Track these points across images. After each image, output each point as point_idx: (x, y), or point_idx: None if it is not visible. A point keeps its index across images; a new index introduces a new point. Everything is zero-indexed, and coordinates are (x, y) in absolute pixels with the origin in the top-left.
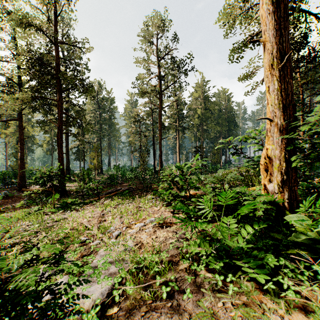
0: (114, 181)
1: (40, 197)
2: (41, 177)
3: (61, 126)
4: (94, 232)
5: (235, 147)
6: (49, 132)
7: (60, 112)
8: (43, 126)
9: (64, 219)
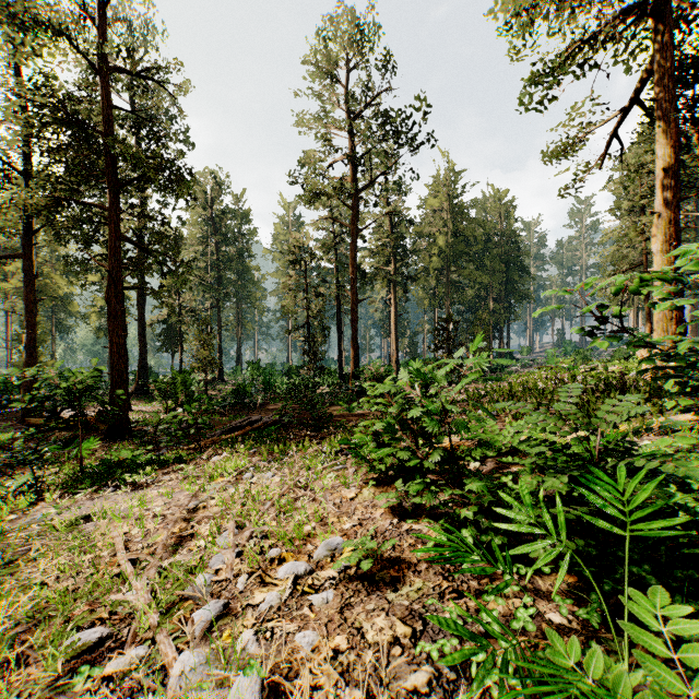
0: (247, 399)
1: (37, 451)
2: (47, 395)
3: (116, 269)
4: (135, 602)
5: (600, 313)
6: (104, 287)
7: (115, 236)
8: (80, 271)
9: (86, 519)
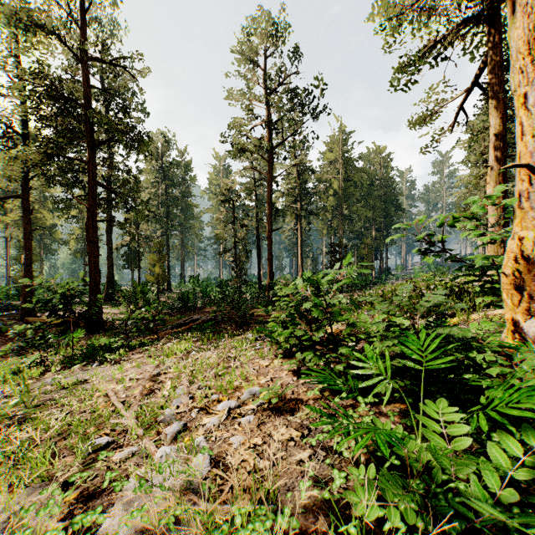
0: (189, 304)
1: (43, 337)
2: (48, 298)
3: (93, 207)
4: (127, 424)
5: (429, 239)
6: (80, 220)
7: (92, 183)
8: (64, 208)
9: (82, 382)
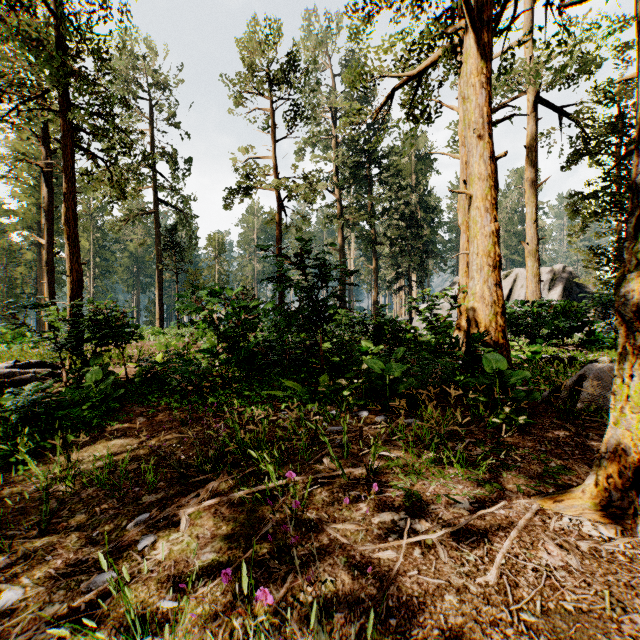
0: None
1: None
2: None
3: None
4: None
5: None
6: None
7: None
8: None
9: None
